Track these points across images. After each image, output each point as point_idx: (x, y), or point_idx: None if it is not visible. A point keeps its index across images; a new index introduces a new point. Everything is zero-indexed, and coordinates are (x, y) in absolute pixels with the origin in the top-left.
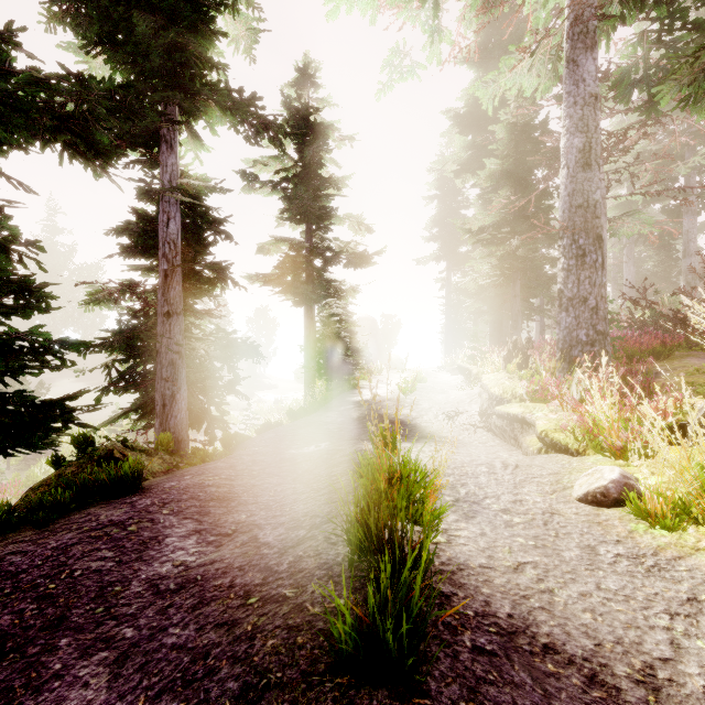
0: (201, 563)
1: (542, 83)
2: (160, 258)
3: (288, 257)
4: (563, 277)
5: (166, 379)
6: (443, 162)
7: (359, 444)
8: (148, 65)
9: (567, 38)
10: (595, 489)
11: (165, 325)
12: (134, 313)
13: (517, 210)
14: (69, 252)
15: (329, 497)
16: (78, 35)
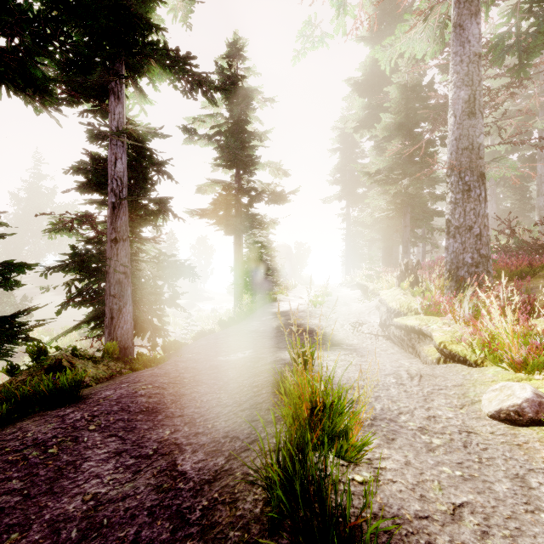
0: (112, 497)
1: (431, 47)
2: (109, 192)
3: (220, 195)
4: (451, 208)
5: (114, 295)
6: (345, 120)
7: (278, 353)
8: (96, 26)
9: (456, 4)
10: (508, 407)
11: (113, 249)
12: (89, 239)
13: (407, 156)
14: (51, 194)
15: (250, 413)
16: (37, 0)
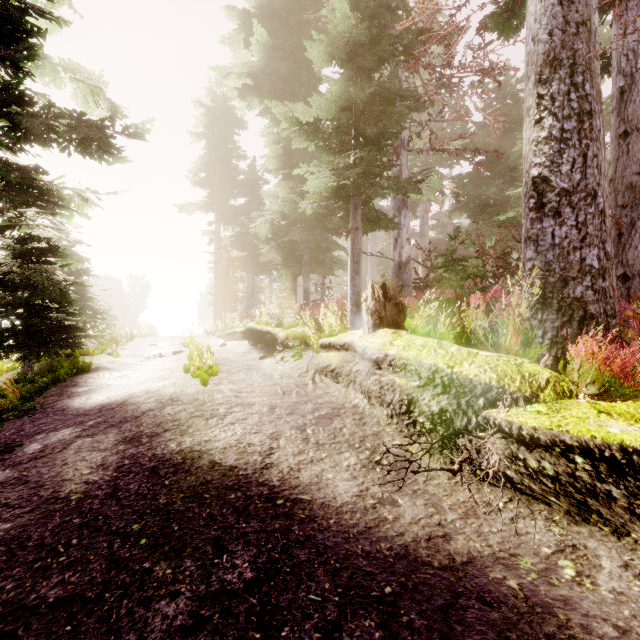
0: None
1: None
2: None
3: None
4: (549, 152)
5: None
6: (225, 71)
7: None
8: None
9: None
10: None
11: None
12: None
13: (358, 112)
14: None
15: None
16: None
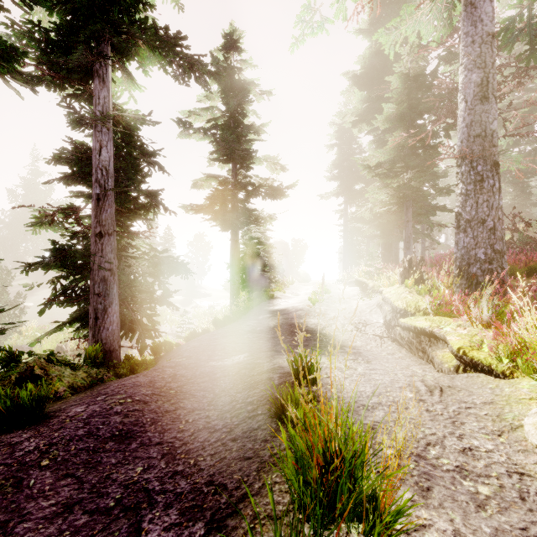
0: None
1: (438, 30)
2: (93, 183)
3: (217, 191)
4: (461, 201)
5: (98, 294)
6: (343, 114)
7: (276, 358)
8: (78, 0)
9: None
10: None
11: (98, 244)
12: (73, 234)
13: (409, 149)
14: (49, 190)
15: (242, 445)
16: None
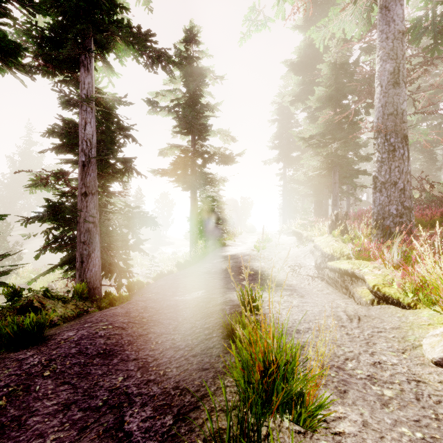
0: None
1: (359, 28)
2: (79, 152)
3: (179, 158)
4: (377, 166)
5: (84, 242)
6: (282, 95)
7: (227, 293)
8: (67, 5)
9: None
10: None
11: (83, 202)
12: (63, 193)
13: (336, 124)
14: (40, 157)
15: (201, 359)
16: None
